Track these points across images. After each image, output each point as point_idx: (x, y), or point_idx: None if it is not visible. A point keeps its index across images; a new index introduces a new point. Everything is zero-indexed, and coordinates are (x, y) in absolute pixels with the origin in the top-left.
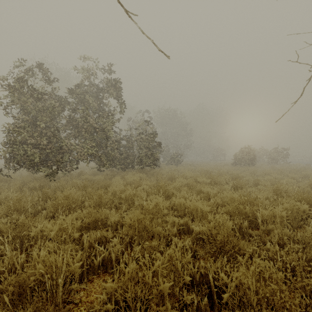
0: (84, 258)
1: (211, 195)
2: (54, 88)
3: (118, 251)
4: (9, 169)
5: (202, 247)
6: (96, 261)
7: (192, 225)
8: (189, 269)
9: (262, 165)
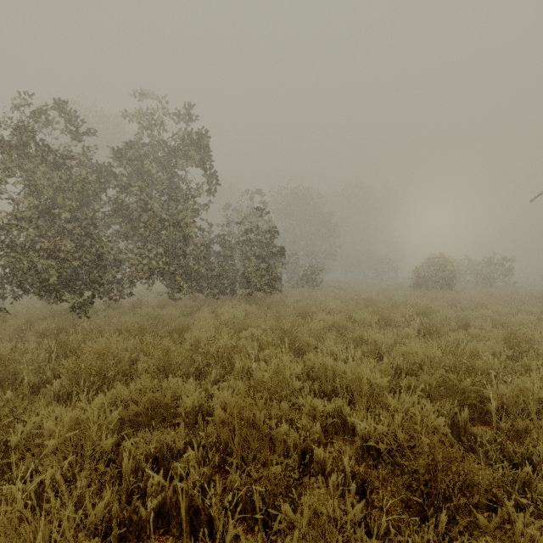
0: (115, 506)
1: (383, 349)
2: (88, 147)
3: (194, 486)
4: (4, 296)
5: (376, 467)
6: (144, 510)
7: (351, 415)
8: (357, 539)
9: (465, 289)
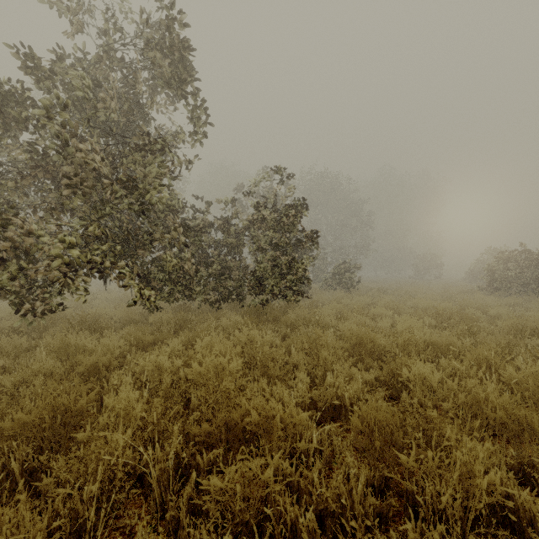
0: None
1: None
2: None
3: None
4: None
5: None
6: None
7: None
8: None
9: None
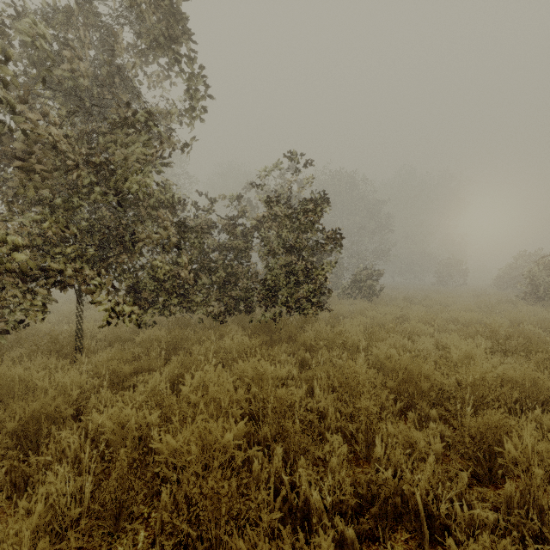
0: None
1: None
2: None
3: None
4: None
5: None
6: None
7: None
8: None
9: None
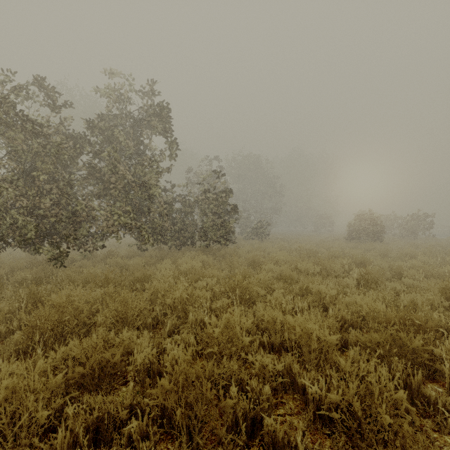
0: None
1: (327, 299)
2: (65, 118)
3: None
4: None
5: (328, 435)
6: None
7: (301, 373)
8: None
9: (392, 241)
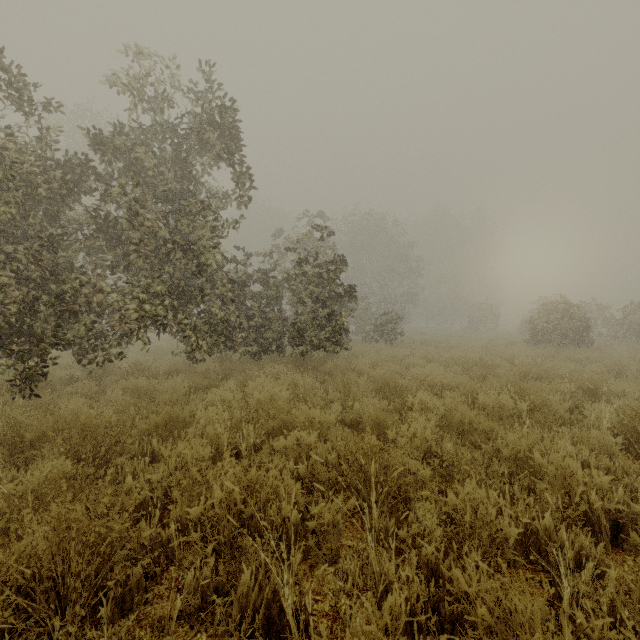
0: None
1: (593, 500)
2: (49, 128)
3: None
4: None
5: None
6: None
7: None
8: None
9: (605, 345)
